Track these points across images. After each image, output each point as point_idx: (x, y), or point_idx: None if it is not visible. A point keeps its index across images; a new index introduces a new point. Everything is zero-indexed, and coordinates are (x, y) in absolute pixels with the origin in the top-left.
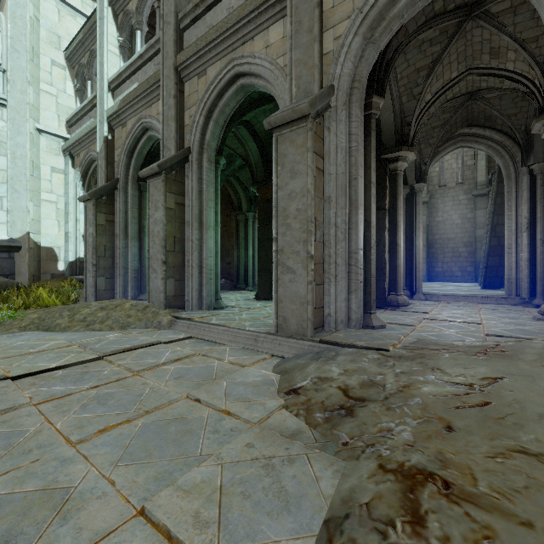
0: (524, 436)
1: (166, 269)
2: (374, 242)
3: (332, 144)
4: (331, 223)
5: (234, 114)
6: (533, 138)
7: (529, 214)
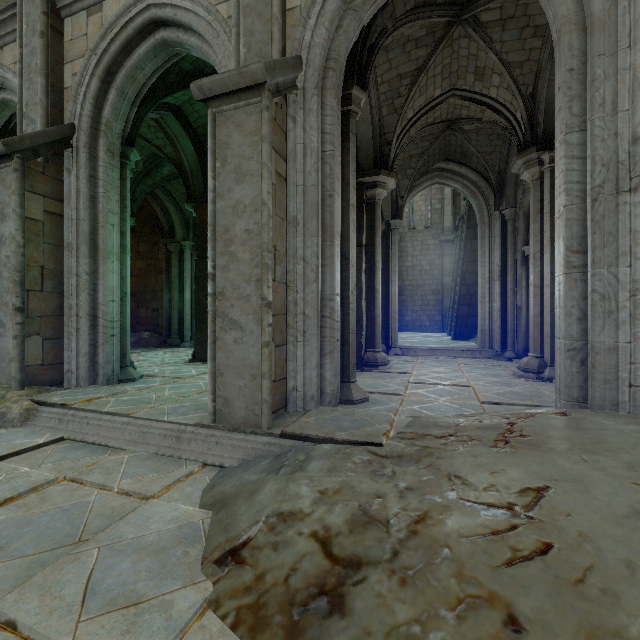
0: (631, 623)
1: (22, 320)
2: (354, 286)
3: (299, 143)
4: (298, 255)
5: (153, 87)
6: (505, 182)
7: (501, 262)
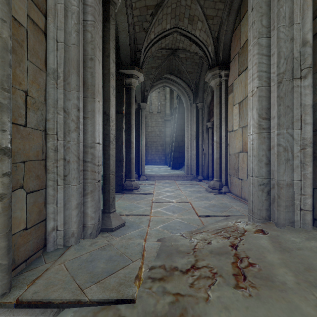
0: None
1: None
2: (113, 137)
3: (59, 2)
4: (58, 106)
5: None
6: (198, 89)
7: (196, 130)
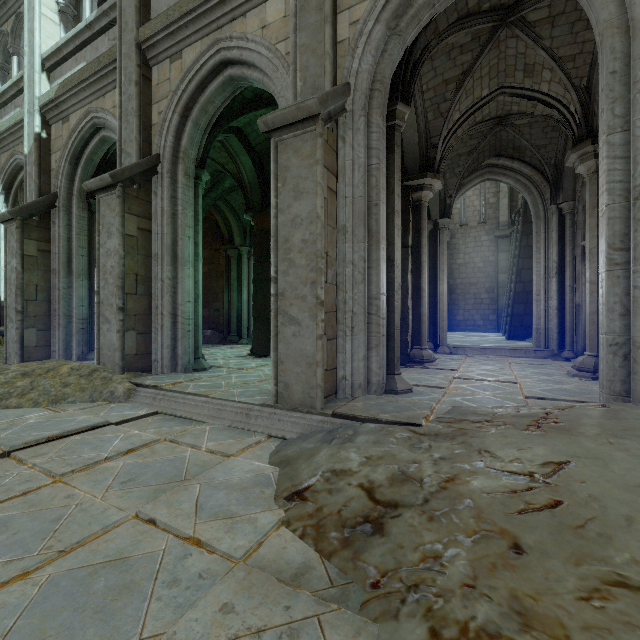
0: (617, 555)
1: (123, 318)
2: (398, 286)
3: (348, 159)
4: (347, 260)
5: (220, 116)
6: (562, 174)
7: (558, 258)
